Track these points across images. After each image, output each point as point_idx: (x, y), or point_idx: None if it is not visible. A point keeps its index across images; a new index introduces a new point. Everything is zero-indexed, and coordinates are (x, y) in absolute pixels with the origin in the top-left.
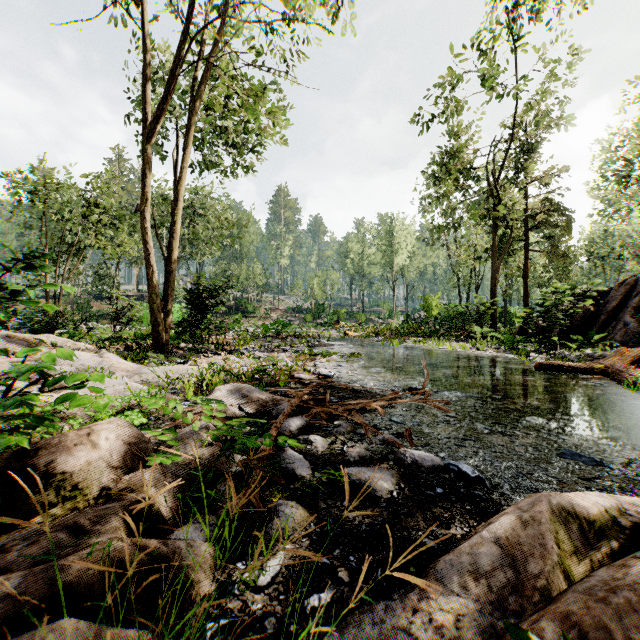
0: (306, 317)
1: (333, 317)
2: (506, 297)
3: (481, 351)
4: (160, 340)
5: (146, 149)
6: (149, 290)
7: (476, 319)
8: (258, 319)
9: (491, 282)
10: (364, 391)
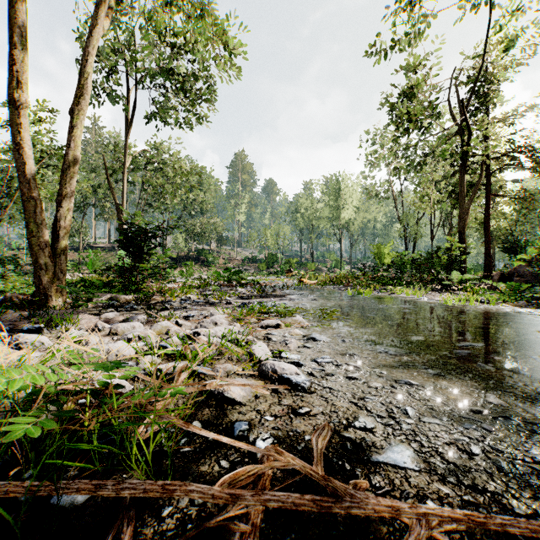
0: (260, 266)
1: (285, 266)
2: (451, 246)
3: (488, 304)
4: (45, 290)
5: (13, 2)
6: (25, 217)
7: (447, 265)
8: (217, 268)
9: (460, 225)
10: (485, 538)
